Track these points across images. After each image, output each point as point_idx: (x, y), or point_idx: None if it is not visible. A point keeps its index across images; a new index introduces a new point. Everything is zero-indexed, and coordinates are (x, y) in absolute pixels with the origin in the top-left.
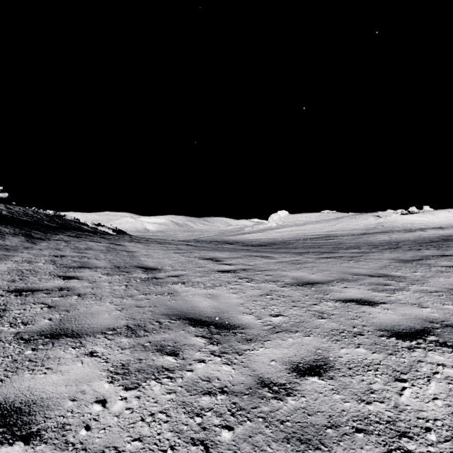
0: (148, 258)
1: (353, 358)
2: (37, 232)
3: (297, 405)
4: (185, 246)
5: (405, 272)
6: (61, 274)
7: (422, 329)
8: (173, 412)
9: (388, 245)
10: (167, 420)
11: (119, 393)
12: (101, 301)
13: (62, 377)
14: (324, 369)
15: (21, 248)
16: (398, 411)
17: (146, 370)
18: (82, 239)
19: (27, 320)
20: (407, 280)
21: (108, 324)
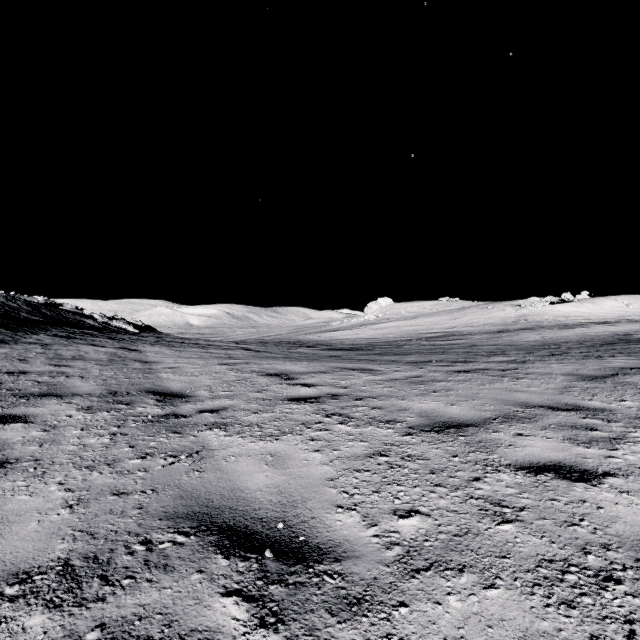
0: (175, 374)
1: None
2: (1, 330)
3: None
4: (239, 352)
5: (607, 400)
6: None
7: None
8: None
9: (546, 349)
10: None
11: None
12: (41, 481)
13: None
14: None
15: None
16: None
17: None
18: (75, 341)
19: None
20: (620, 418)
21: (21, 558)
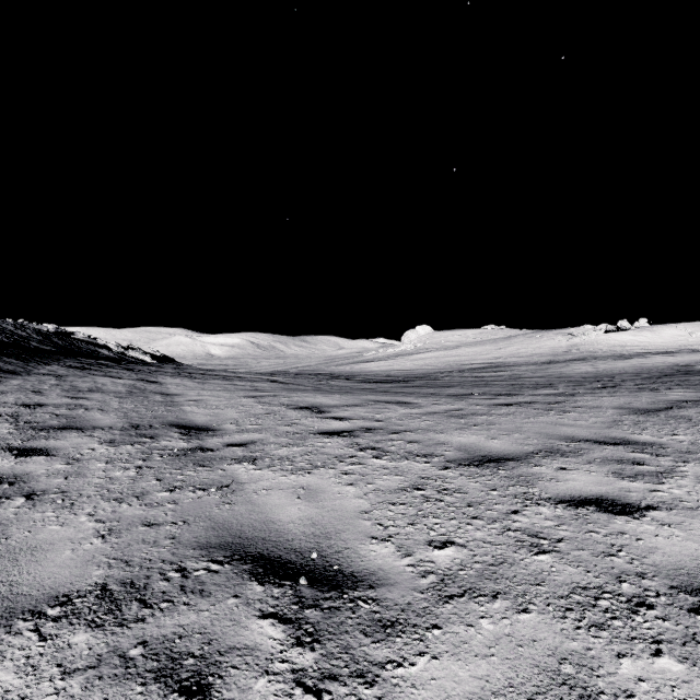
0: (199, 407)
1: (663, 699)
2: (12, 361)
3: None
4: (266, 384)
5: (658, 434)
6: (17, 445)
7: None
8: None
9: (599, 381)
10: None
11: None
12: (71, 512)
13: None
14: None
15: None
16: None
17: None
18: (90, 372)
19: None
20: (670, 452)
21: (59, 583)
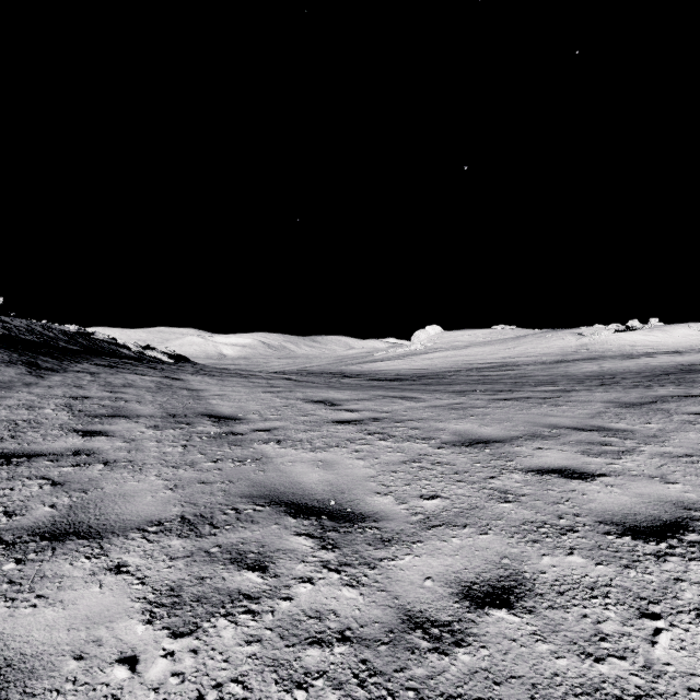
0: (223, 401)
1: (564, 574)
2: (48, 359)
3: (474, 663)
4: (281, 381)
5: (633, 422)
6: (80, 428)
7: (674, 521)
8: (255, 680)
9: (600, 379)
10: (244, 697)
11: (161, 644)
12: (142, 474)
13: (63, 613)
14: (517, 595)
15: (19, 385)
16: (653, 676)
17: (210, 598)
18: (119, 370)
19: (13, 508)
20: (637, 436)
21: (150, 514)
